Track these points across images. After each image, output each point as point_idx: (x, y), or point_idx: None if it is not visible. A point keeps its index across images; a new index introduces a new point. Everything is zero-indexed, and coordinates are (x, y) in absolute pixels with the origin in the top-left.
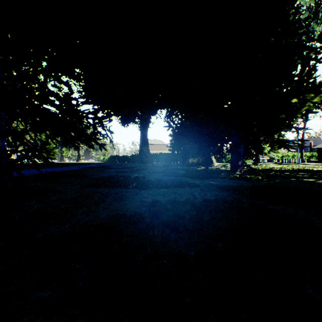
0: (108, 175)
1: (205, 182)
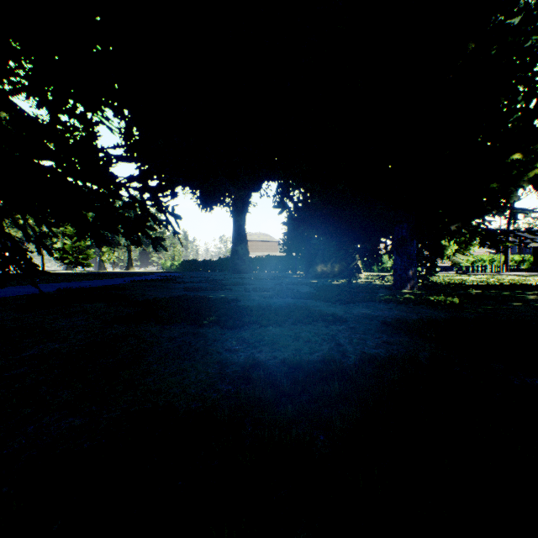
0: (170, 295)
1: (353, 310)
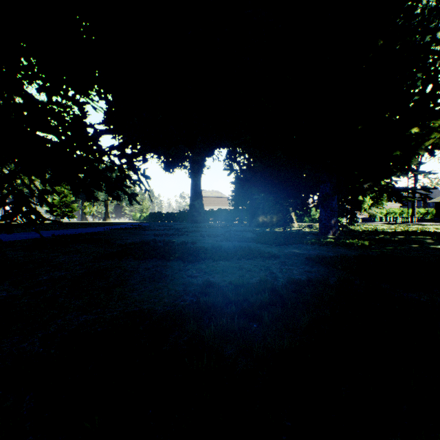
0: (142, 239)
1: (285, 250)
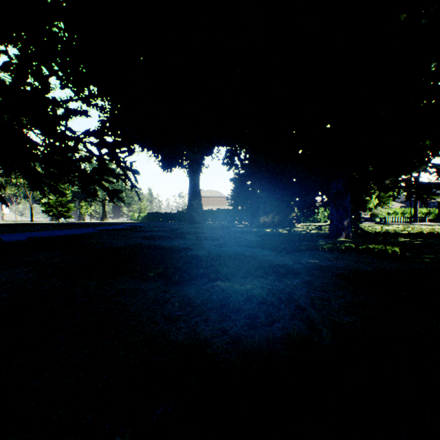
0: (128, 243)
1: (301, 260)
